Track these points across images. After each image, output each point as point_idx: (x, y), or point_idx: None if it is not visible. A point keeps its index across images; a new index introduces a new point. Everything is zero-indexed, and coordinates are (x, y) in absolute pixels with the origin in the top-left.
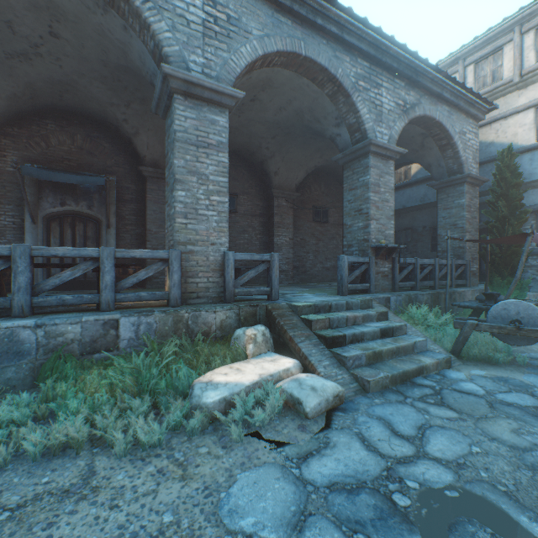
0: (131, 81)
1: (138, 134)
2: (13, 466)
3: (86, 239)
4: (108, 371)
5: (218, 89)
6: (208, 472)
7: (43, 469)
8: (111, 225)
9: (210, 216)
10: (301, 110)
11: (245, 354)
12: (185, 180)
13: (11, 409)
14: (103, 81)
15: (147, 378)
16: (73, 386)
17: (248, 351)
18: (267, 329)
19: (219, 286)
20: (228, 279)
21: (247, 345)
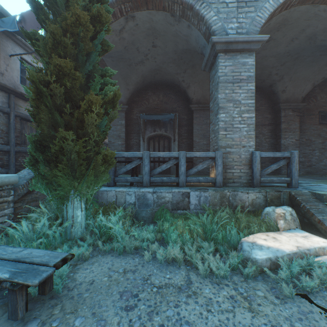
0: (187, 57)
1: (189, 86)
2: (151, 262)
3: (164, 148)
4: (186, 221)
5: (248, 40)
6: (269, 313)
7: (165, 269)
8: (175, 140)
9: (241, 128)
10: (313, 34)
11: (276, 227)
12: (224, 106)
13: (146, 232)
14: (173, 62)
15: (209, 230)
16: (170, 226)
17: (279, 225)
18: (293, 211)
19: (248, 175)
20: (255, 170)
21: (277, 221)
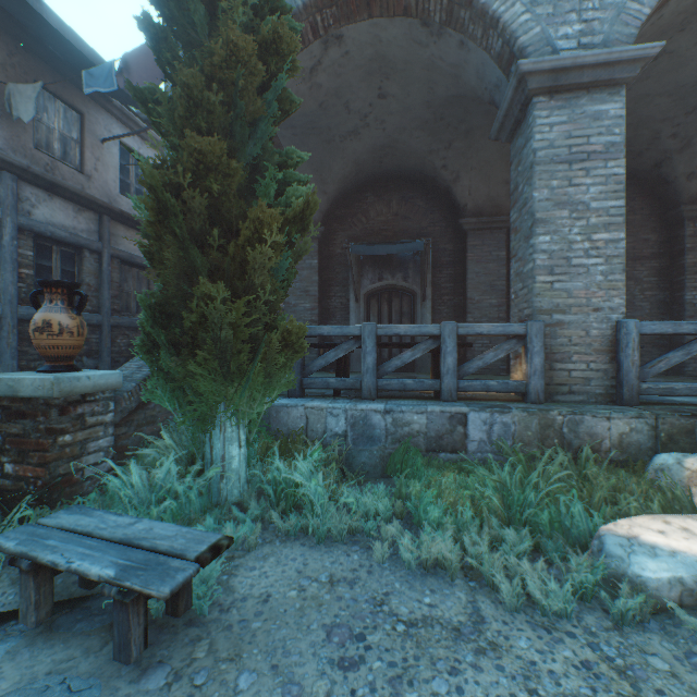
0: (455, 114)
1: (457, 179)
2: (388, 565)
3: (400, 315)
4: (459, 479)
5: (609, 58)
6: None
7: (419, 584)
8: (426, 297)
9: (591, 266)
10: None
11: (688, 503)
12: (549, 218)
13: (372, 498)
14: (423, 128)
15: (517, 502)
16: (425, 488)
17: (695, 499)
18: None
19: (607, 376)
20: (625, 366)
21: (691, 488)
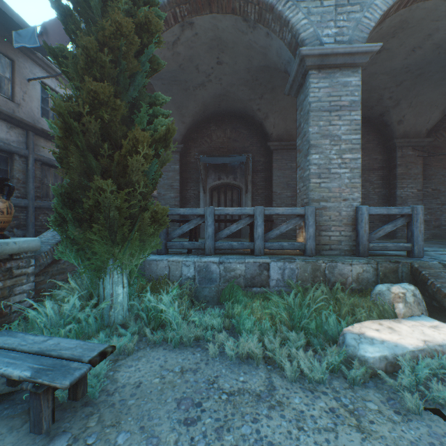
0: (265, 77)
1: (267, 117)
2: (218, 359)
3: (232, 202)
4: (264, 303)
5: (352, 51)
6: (386, 434)
7: (237, 369)
8: (248, 191)
9: (342, 173)
10: (444, 40)
11: (392, 312)
12: (318, 144)
13: (210, 317)
14: (245, 85)
15: (297, 316)
16: (243, 309)
17: (396, 310)
18: (417, 290)
19: (351, 239)
20: (361, 233)
21: (394, 304)
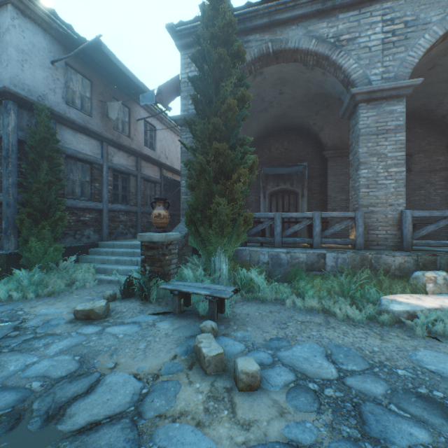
0: (320, 98)
1: (322, 130)
2: (292, 309)
3: (289, 205)
4: (322, 282)
5: (396, 86)
6: (397, 342)
7: (305, 314)
8: (303, 195)
9: (387, 184)
10: None
11: (423, 290)
12: (366, 161)
13: (282, 288)
14: (302, 105)
15: (347, 289)
16: (306, 284)
17: (427, 288)
18: None
19: (396, 237)
20: (404, 232)
21: (426, 284)
